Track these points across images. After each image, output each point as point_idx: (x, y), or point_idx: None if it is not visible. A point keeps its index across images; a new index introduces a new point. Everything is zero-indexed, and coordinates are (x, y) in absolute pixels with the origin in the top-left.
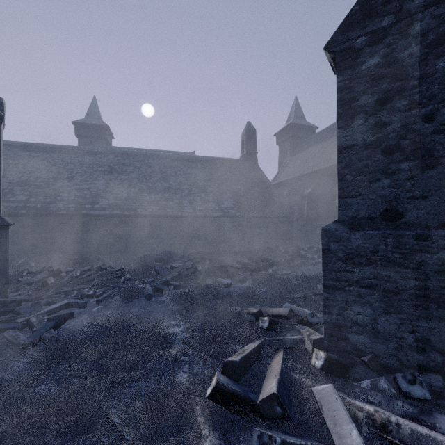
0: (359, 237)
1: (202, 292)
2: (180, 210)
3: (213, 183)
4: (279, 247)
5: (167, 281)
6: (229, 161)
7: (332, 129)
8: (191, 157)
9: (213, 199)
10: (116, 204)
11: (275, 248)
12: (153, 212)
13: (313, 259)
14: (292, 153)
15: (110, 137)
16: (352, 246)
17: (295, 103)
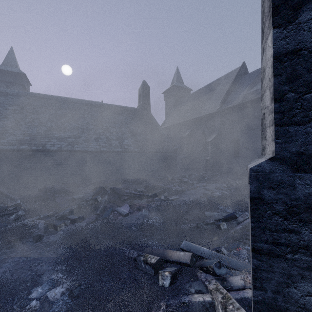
0: (310, 182)
1: (98, 228)
2: (87, 146)
3: (116, 125)
4: (168, 176)
5: (65, 215)
6: (129, 109)
7: (202, 91)
8: (98, 104)
9: (116, 138)
10: (24, 139)
11: (164, 176)
12: (61, 147)
13: (193, 184)
14: (175, 106)
15: (28, 84)
16: (299, 195)
17: (176, 72)
